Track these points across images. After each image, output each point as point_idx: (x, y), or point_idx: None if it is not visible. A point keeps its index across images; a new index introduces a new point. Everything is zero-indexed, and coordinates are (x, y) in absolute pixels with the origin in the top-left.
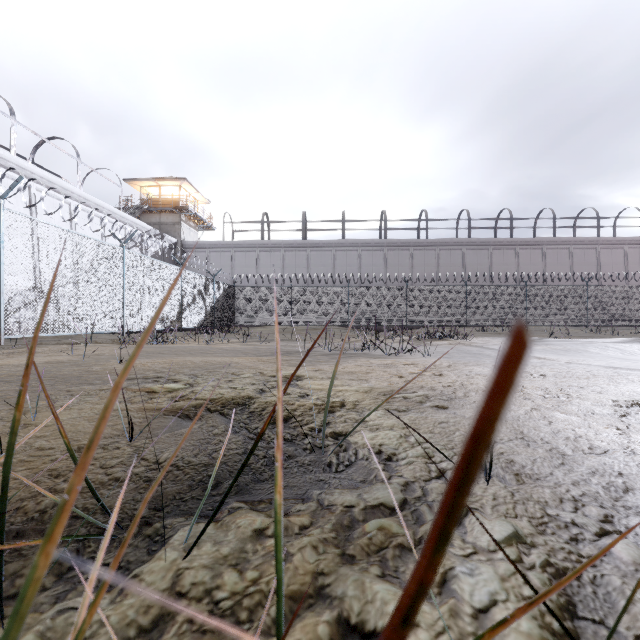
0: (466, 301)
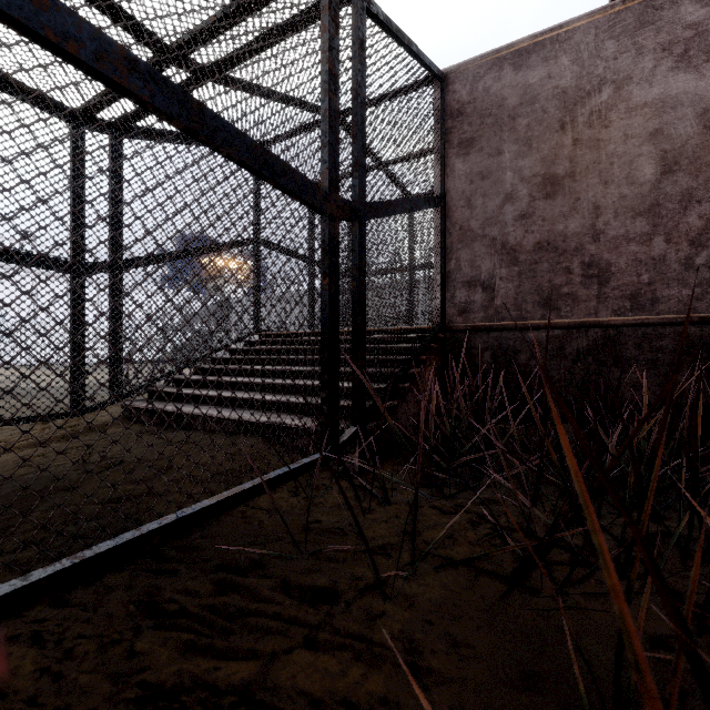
0: None
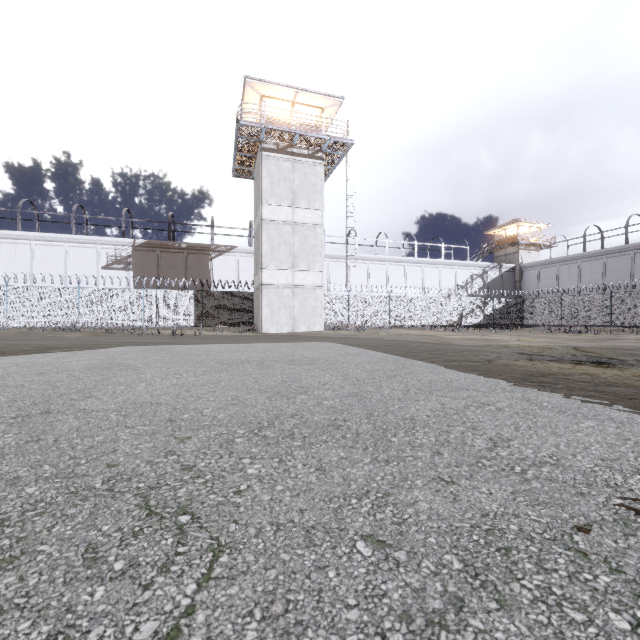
0: None
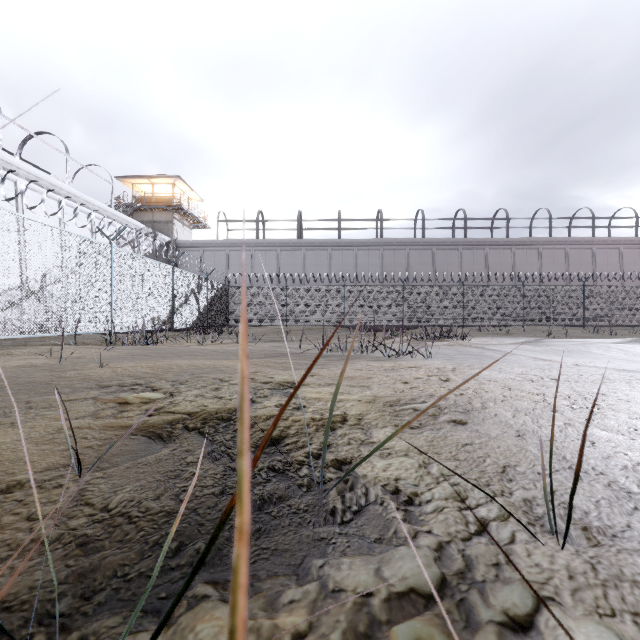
0: (463, 301)
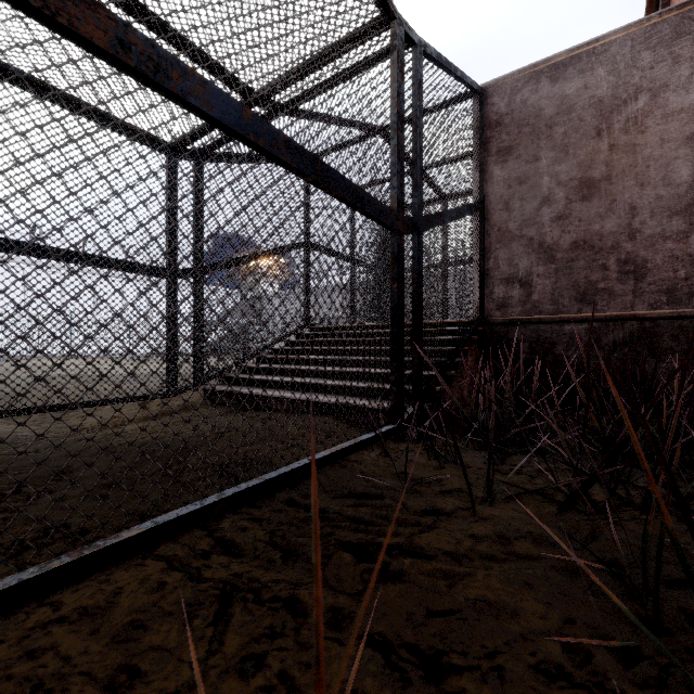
0: None
